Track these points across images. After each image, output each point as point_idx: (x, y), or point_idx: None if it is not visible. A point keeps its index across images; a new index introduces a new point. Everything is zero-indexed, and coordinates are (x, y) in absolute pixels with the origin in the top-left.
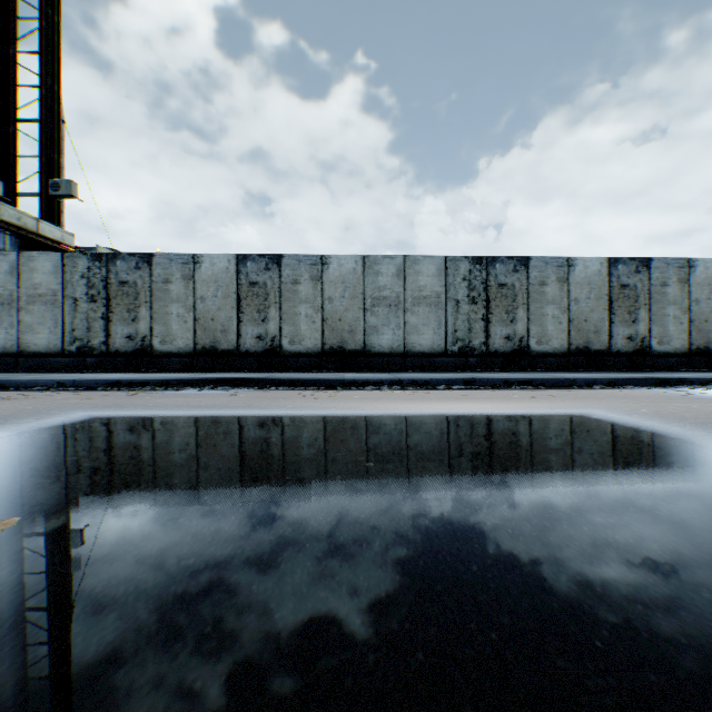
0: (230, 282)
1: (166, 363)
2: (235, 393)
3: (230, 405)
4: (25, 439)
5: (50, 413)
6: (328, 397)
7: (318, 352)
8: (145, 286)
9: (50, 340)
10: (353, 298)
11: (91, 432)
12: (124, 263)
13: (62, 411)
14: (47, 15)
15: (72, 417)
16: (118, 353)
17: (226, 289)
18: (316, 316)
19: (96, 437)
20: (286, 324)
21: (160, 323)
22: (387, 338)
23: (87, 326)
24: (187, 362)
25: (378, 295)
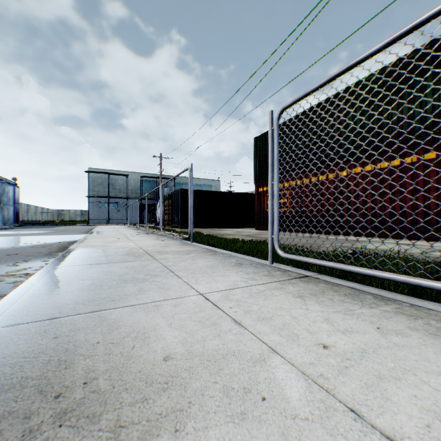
0: None
1: None
2: None
3: None
4: None
5: None
6: None
7: None
8: None
9: None
10: None
11: None
12: None
13: None
14: None
15: None
16: None
17: None
18: None
19: None
20: None
21: None
22: None
23: None
24: None
25: None
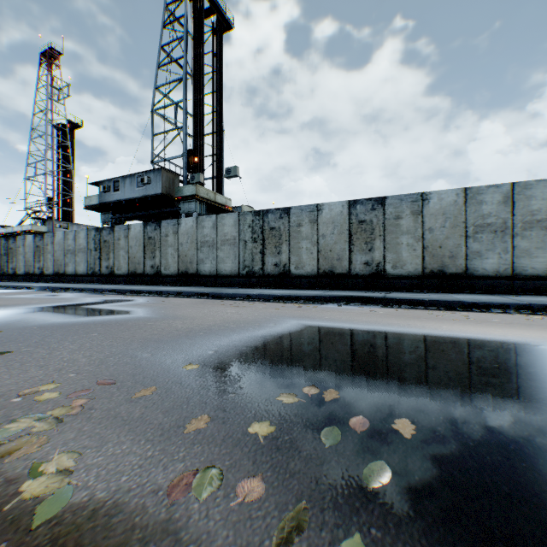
0: (344, 222)
1: (298, 282)
2: (371, 309)
3: (388, 322)
4: (294, 341)
5: (274, 319)
6: (467, 319)
7: (418, 275)
8: (285, 230)
9: (232, 267)
10: (453, 227)
11: (325, 339)
12: (272, 215)
13: (278, 318)
14: (216, 68)
15: (293, 324)
16: (269, 275)
17: (340, 228)
18: (416, 245)
19: (337, 345)
20: (389, 252)
21: (295, 254)
22: (491, 262)
23: (251, 258)
24: (312, 282)
25: (481, 222)
